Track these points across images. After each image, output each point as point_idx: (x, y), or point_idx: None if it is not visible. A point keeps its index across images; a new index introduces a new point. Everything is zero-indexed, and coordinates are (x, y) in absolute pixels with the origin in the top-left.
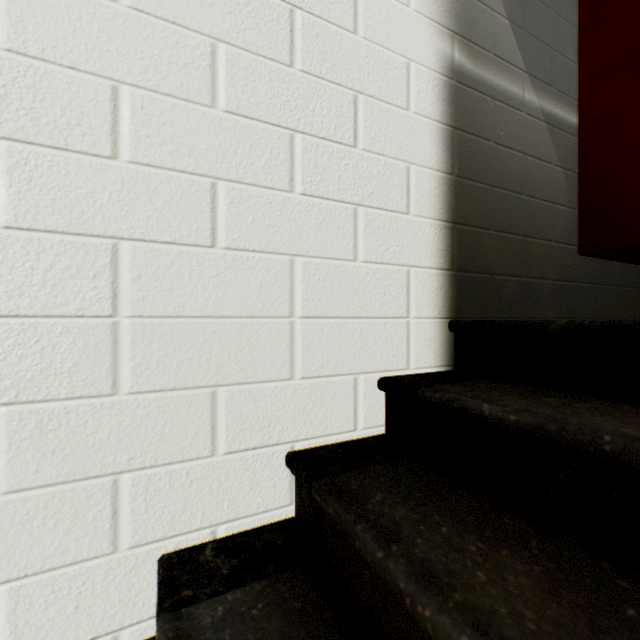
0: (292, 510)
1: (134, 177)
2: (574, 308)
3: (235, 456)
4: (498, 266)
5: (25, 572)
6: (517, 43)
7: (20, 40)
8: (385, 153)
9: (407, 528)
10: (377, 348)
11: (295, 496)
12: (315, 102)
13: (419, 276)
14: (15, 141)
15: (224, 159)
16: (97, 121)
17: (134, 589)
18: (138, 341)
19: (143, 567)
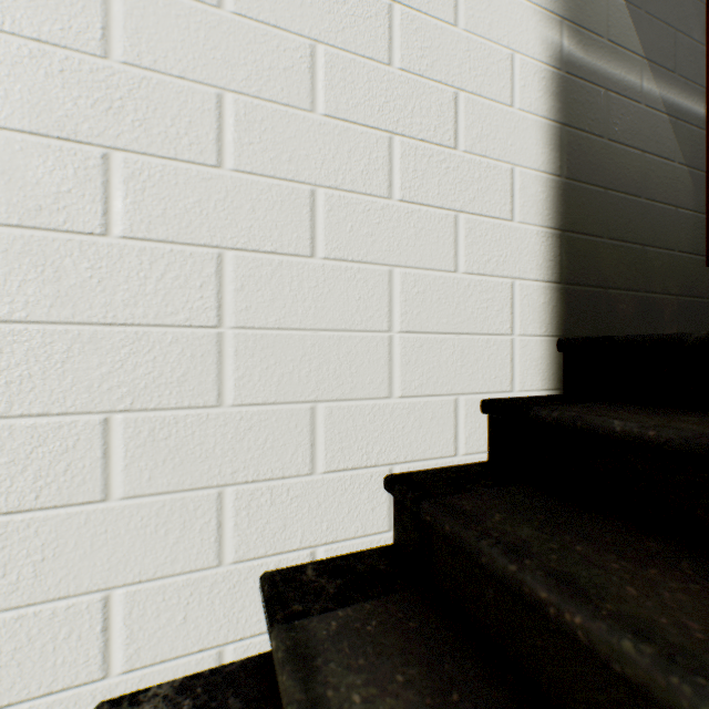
0: (390, 537)
1: (237, 186)
2: (701, 328)
3: (334, 476)
4: (612, 279)
5: (139, 578)
6: (634, 25)
7: (135, 52)
8: (487, 154)
9: (537, 545)
10: (479, 367)
11: (394, 522)
12: (414, 102)
13: (524, 289)
14: (130, 152)
15: (323, 165)
16: (203, 130)
17: (237, 605)
18: (241, 353)
19: (246, 583)
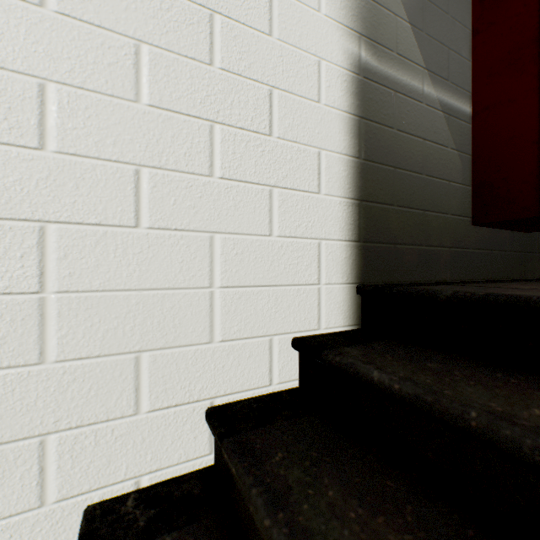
0: (212, 459)
1: (61, 165)
2: (468, 271)
3: (158, 413)
4: (400, 237)
5: None
6: (417, 43)
7: None
8: (298, 140)
9: (297, 492)
10: (291, 312)
11: (214, 446)
12: (233, 96)
13: (329, 247)
14: None
15: (147, 148)
16: (24, 115)
17: (61, 538)
18: (64, 314)
19: (69, 518)
